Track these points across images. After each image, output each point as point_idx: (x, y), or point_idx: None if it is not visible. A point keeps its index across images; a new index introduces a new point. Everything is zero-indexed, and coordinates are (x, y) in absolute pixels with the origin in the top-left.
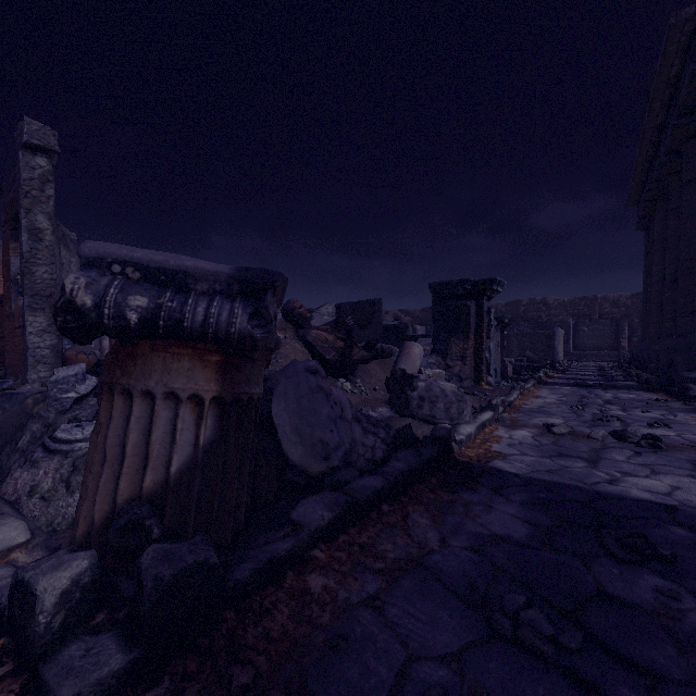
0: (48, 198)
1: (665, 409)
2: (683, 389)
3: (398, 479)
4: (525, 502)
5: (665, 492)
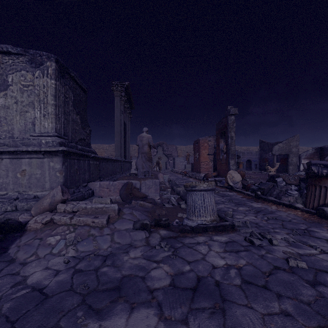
0: (234, 127)
1: None
2: None
3: None
4: None
5: None
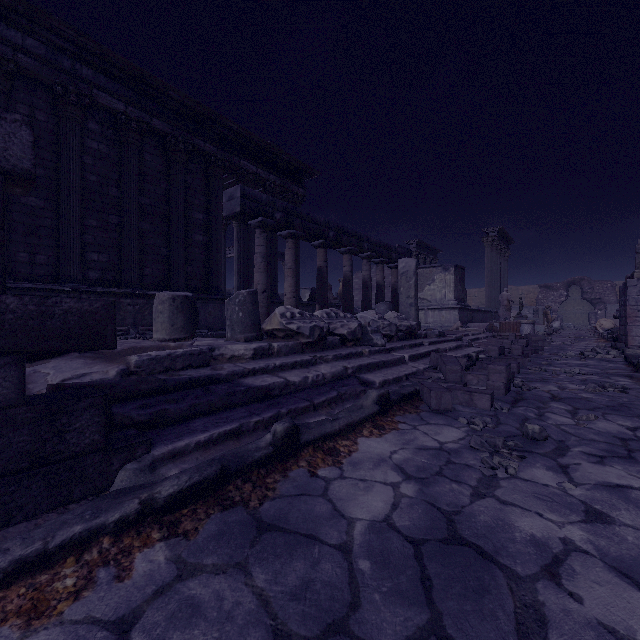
0: None
1: None
2: None
3: None
4: None
5: None
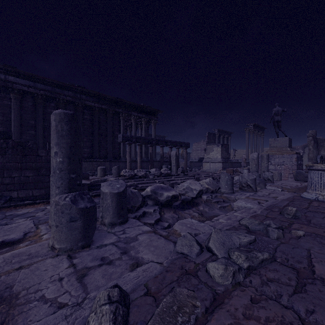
0: (311, 143)
1: None
2: None
3: None
4: None
5: None
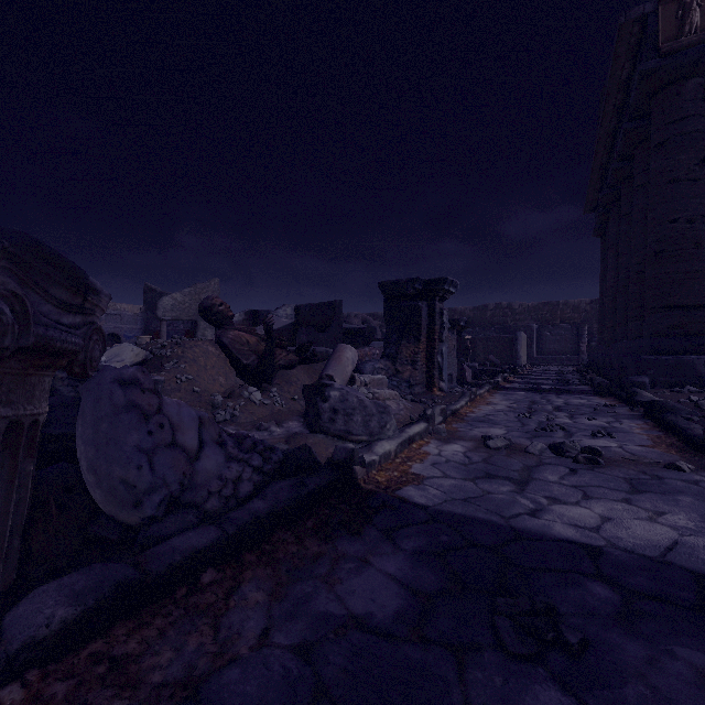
0: None
1: (611, 415)
2: (631, 394)
3: (246, 528)
4: (418, 552)
5: (593, 525)
